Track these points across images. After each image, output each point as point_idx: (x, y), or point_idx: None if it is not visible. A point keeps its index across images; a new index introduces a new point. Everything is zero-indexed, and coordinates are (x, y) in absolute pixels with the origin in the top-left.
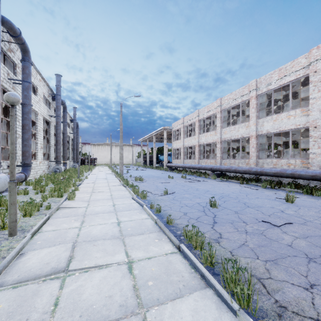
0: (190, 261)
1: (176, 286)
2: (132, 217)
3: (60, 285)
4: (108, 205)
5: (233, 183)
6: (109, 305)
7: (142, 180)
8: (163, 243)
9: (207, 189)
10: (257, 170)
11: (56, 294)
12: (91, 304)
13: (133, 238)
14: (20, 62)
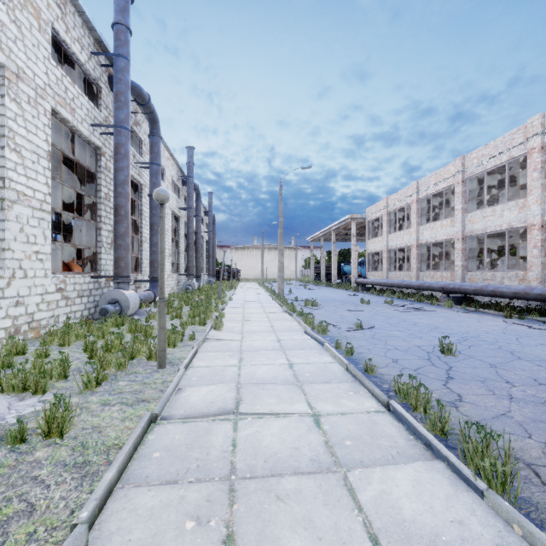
0: (407, 425)
1: (386, 451)
2: (308, 359)
3: (233, 427)
4: (270, 340)
5: (490, 316)
6: (297, 456)
7: (316, 305)
8: (362, 397)
9: (436, 325)
10: (544, 293)
11: (231, 435)
12: (274, 452)
13: (315, 387)
14: (147, 138)
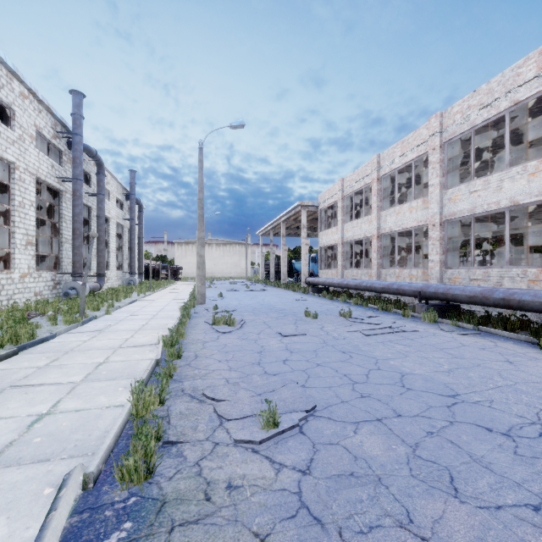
0: None
1: None
2: None
3: None
4: None
5: (509, 342)
6: None
7: (231, 323)
8: None
9: (446, 384)
10: None
11: None
12: None
13: None
14: None
